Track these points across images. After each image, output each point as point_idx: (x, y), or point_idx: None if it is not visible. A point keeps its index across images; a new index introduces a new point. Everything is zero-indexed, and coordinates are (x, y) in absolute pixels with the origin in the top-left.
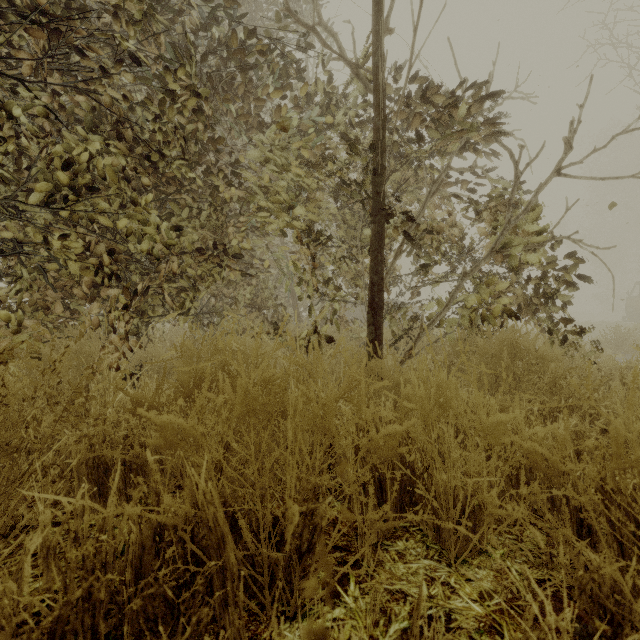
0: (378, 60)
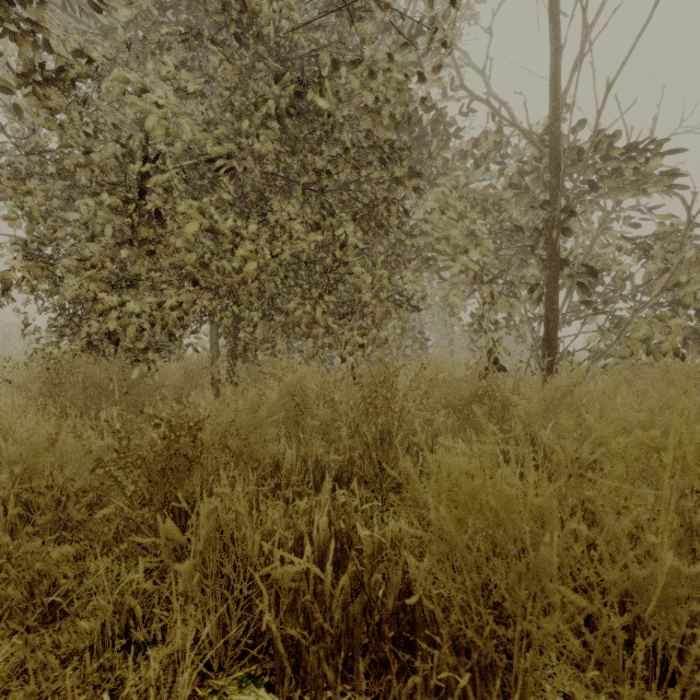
0: (555, 130)
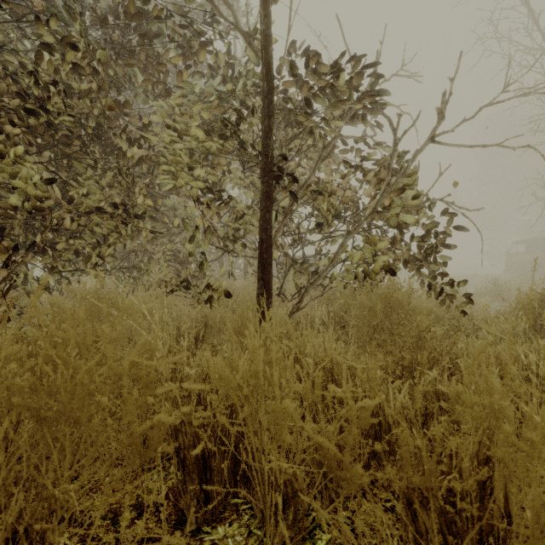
0: (265, 28)
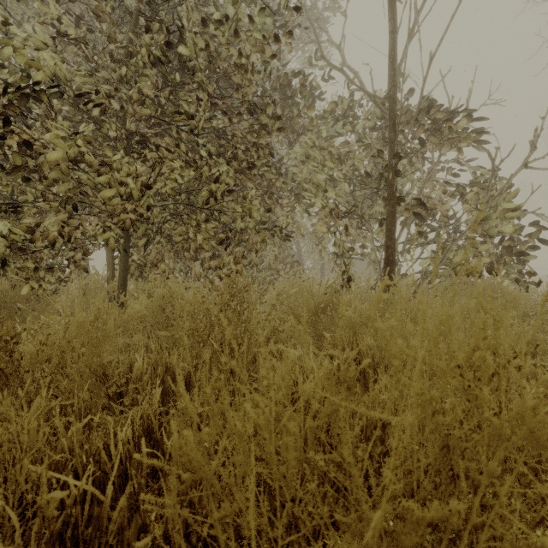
0: (393, 94)
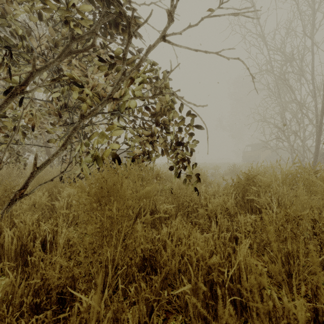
0: None
